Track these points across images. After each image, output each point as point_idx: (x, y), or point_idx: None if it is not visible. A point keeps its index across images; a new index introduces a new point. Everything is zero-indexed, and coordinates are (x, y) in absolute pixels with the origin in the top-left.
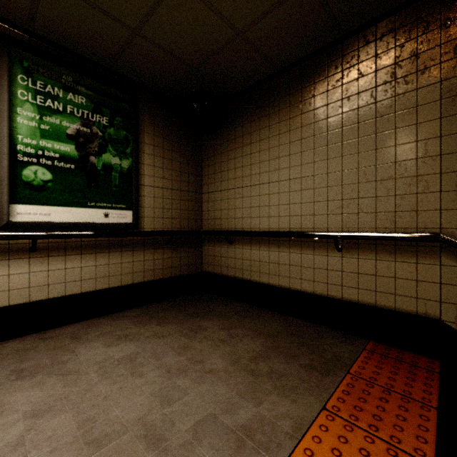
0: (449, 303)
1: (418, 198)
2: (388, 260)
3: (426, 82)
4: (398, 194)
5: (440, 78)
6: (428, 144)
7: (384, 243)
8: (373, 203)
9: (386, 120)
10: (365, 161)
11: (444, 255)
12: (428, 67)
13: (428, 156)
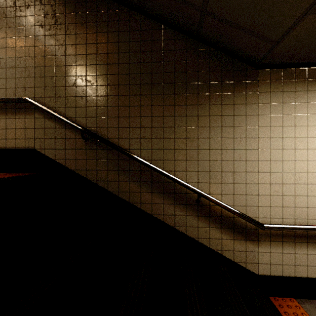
0: (38, 139)
1: (25, 80)
2: (12, 118)
3: (29, 14)
4: (17, 77)
5: (35, 13)
6: (30, 50)
7: (10, 108)
8: (5, 82)
9: (11, 30)
10: (0, 54)
11: (36, 112)
12: (30, 5)
13: (30, 56)
